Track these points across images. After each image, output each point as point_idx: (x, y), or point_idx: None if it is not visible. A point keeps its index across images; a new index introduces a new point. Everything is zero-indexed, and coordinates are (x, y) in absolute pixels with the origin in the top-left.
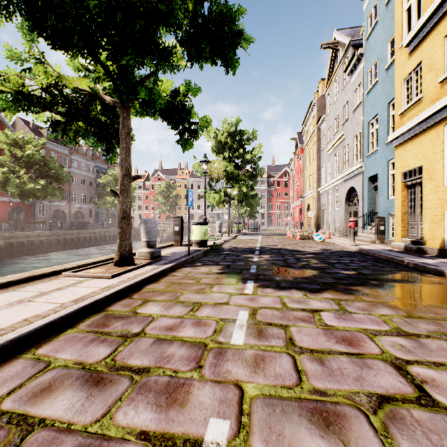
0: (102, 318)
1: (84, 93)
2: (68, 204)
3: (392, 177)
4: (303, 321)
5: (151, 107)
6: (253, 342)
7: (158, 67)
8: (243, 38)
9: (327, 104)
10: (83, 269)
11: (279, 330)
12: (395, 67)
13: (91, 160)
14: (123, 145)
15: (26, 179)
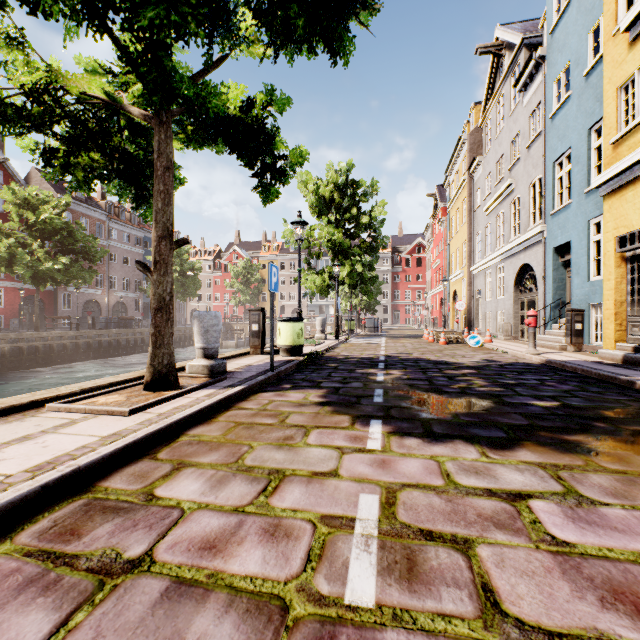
0: (78, 510)
1: (99, 105)
2: (105, 293)
3: (595, 245)
4: (500, 528)
5: (209, 127)
6: (399, 599)
7: (213, 41)
8: (361, 2)
9: (484, 139)
10: (88, 397)
11: (453, 554)
12: (604, 68)
13: (138, 230)
14: (159, 187)
15: (42, 256)
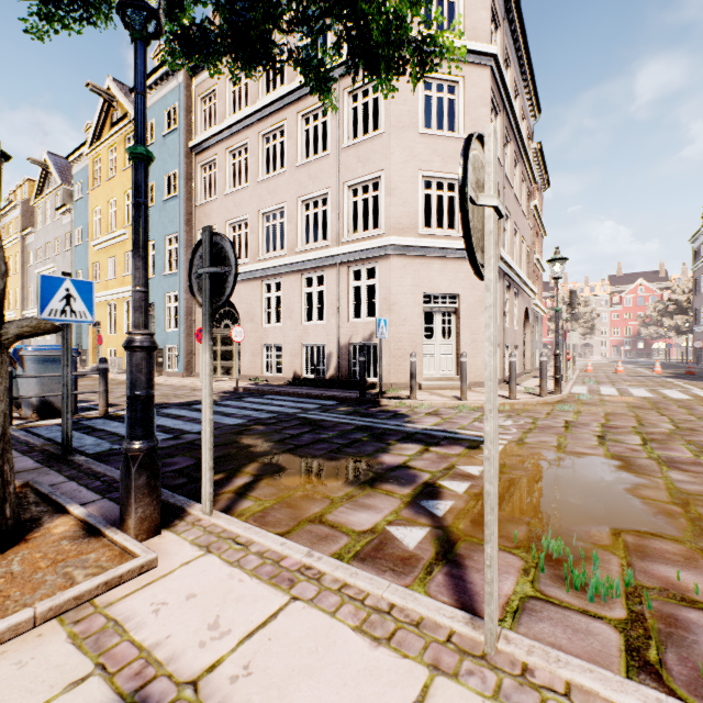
0: None
1: None
2: None
3: None
4: None
5: None
6: None
7: None
8: None
9: (37, 218)
10: None
11: None
12: (90, 251)
13: None
14: None
15: None
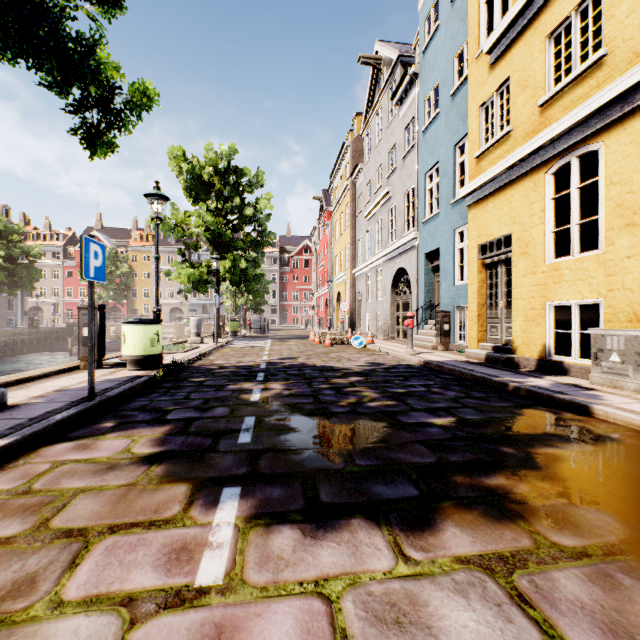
0: None
1: None
2: None
3: (459, 252)
4: None
5: None
6: None
7: None
8: None
9: (365, 148)
10: None
11: None
12: (469, 87)
13: None
14: None
15: None
